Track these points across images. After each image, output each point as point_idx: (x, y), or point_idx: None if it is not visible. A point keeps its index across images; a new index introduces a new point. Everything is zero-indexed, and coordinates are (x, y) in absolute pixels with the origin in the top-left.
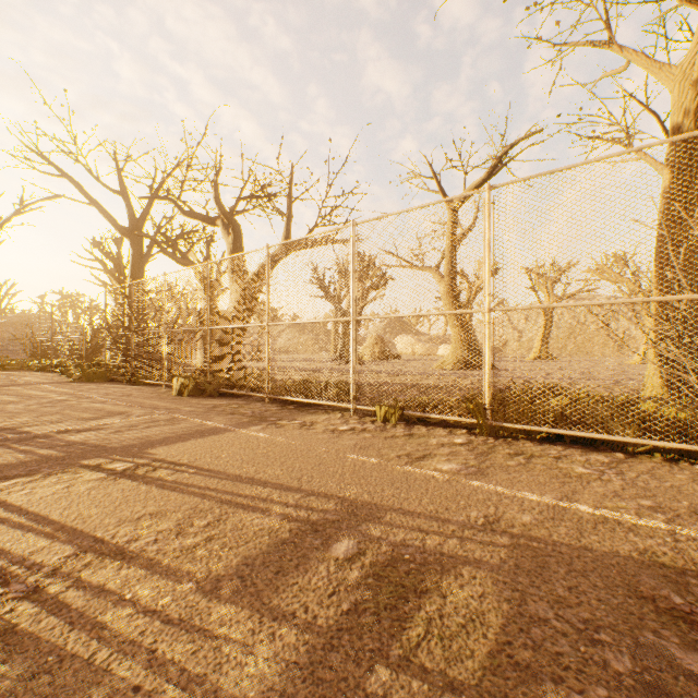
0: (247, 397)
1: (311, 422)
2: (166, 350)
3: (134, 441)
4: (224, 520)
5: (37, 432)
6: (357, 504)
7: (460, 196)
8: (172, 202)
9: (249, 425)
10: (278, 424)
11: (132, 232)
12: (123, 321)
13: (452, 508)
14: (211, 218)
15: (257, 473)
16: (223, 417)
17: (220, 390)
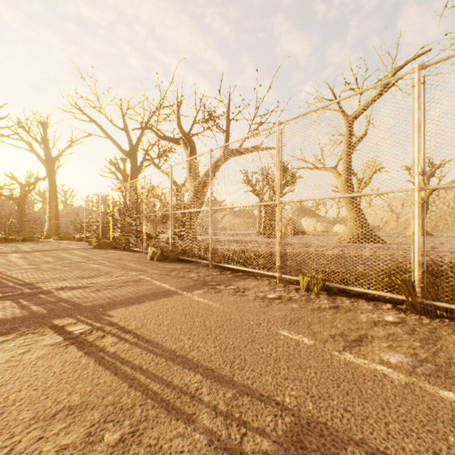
0: (196, 262)
1: (243, 288)
2: (145, 228)
3: (103, 300)
4: (139, 434)
5: (45, 288)
6: (301, 421)
7: (385, 82)
8: (152, 130)
9: (193, 289)
10: (217, 289)
11: (131, 154)
12: (121, 209)
13: (443, 453)
14: (176, 139)
15: (191, 350)
16: (175, 279)
17: (178, 257)
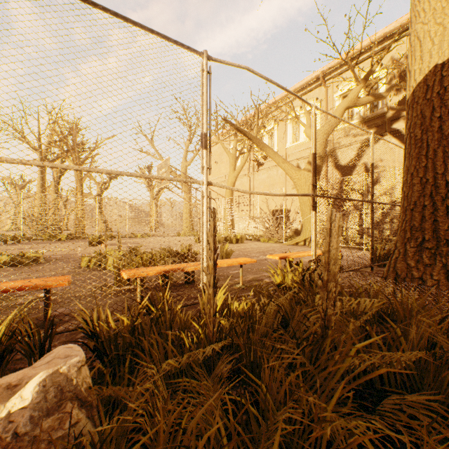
0: None
1: None
2: None
3: None
4: None
5: None
6: None
7: None
8: None
9: None
10: None
11: None
12: None
13: None
14: None
15: None
16: None
17: None
